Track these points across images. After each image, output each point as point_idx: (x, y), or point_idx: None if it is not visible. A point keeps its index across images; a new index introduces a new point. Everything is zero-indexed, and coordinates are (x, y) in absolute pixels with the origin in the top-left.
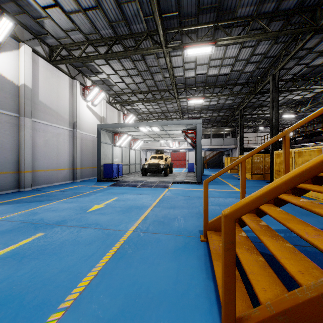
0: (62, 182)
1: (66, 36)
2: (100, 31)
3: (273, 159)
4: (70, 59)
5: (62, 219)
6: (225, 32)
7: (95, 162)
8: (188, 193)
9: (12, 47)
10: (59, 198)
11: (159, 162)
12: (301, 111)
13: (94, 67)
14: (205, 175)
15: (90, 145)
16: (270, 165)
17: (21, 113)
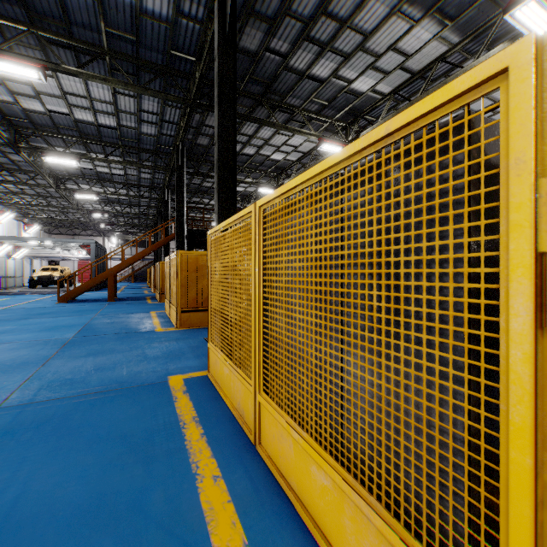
0: None
1: None
2: None
3: None
4: None
5: None
6: (107, 188)
7: None
8: None
9: None
10: None
11: (53, 274)
12: None
13: None
14: None
15: None
16: None
17: None
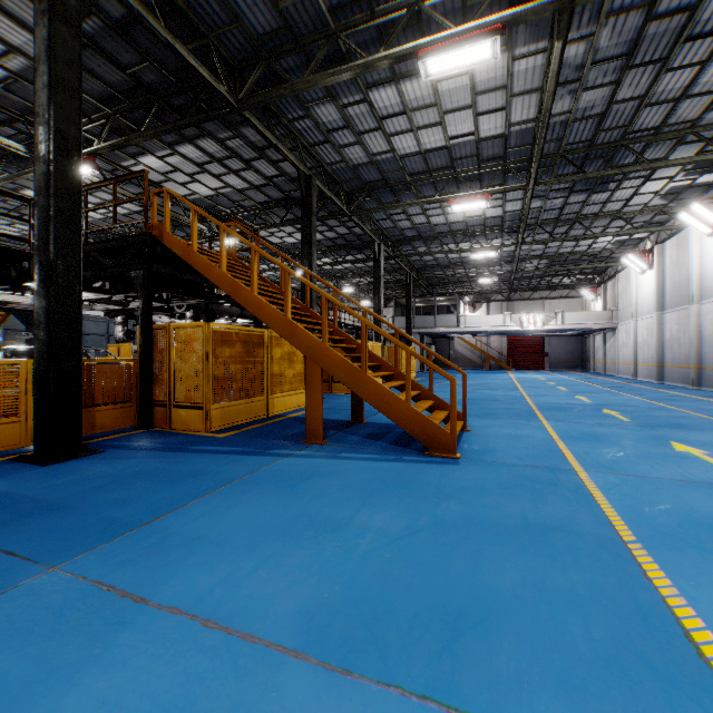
0: None
1: None
2: None
3: None
4: None
5: None
6: None
7: None
8: None
9: None
10: None
11: None
12: None
13: None
14: None
15: None
16: None
17: None
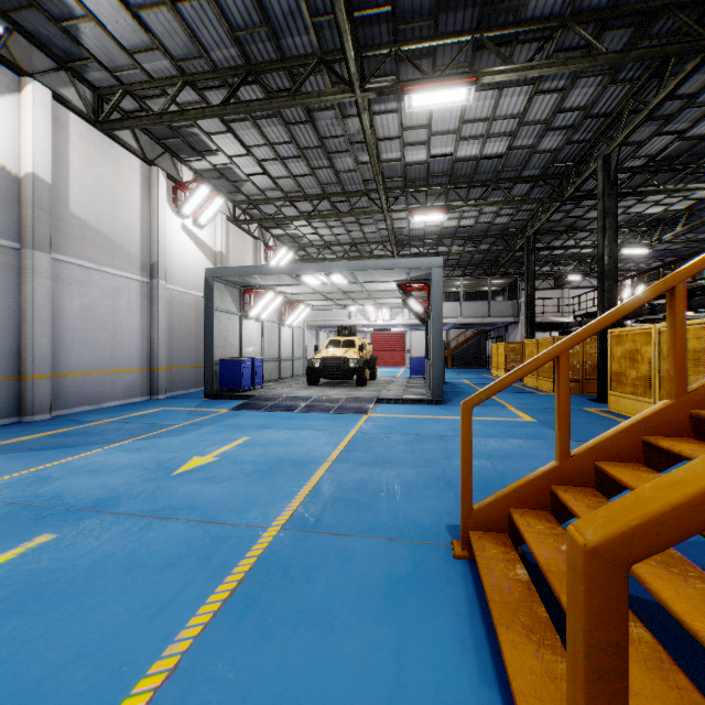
0: (124, 401)
1: (133, 65)
2: (210, 53)
3: (604, 348)
4: (143, 119)
5: (110, 496)
6: (500, 53)
7: (202, 355)
8: (414, 426)
9: (4, 87)
10: (112, 438)
11: (347, 355)
12: (662, 241)
13: (198, 139)
14: (448, 384)
15: (189, 316)
16: (598, 362)
17: (26, 240)
